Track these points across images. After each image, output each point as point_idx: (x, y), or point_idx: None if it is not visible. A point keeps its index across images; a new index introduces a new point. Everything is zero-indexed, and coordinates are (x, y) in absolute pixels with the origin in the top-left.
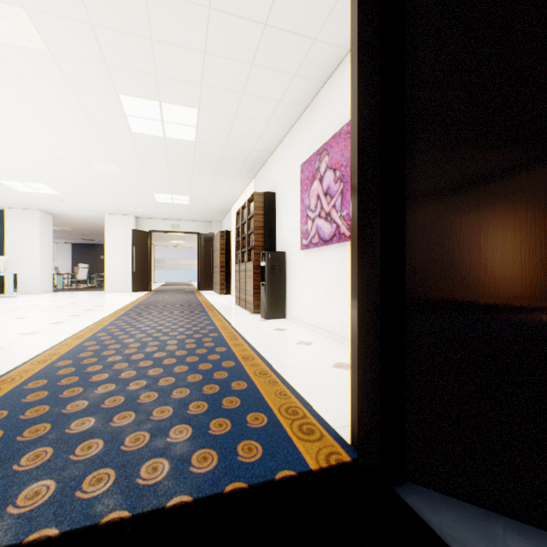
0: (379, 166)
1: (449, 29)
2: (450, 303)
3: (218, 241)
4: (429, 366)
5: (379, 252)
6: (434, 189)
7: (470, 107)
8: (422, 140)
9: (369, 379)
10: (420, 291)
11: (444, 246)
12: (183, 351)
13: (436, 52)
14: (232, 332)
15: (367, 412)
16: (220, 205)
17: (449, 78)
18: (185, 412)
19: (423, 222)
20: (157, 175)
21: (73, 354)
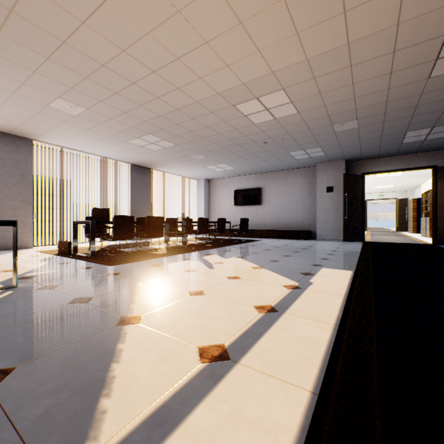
0: (434, 209)
1: (441, 196)
2: (441, 225)
3: (410, 204)
4: (439, 231)
5: (434, 219)
6: (440, 212)
7: (443, 204)
8: (438, 207)
9: (433, 234)
10: (438, 223)
11: (441, 219)
12: (400, 239)
13: (440, 198)
14: (415, 239)
15: (432, 238)
16: (412, 185)
17: (441, 201)
18: (404, 242)
19: (438, 216)
20: (379, 182)
21: (372, 238)
